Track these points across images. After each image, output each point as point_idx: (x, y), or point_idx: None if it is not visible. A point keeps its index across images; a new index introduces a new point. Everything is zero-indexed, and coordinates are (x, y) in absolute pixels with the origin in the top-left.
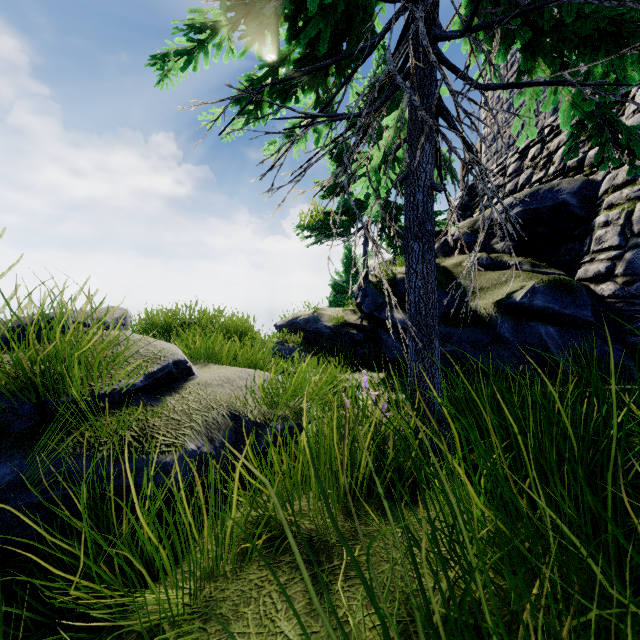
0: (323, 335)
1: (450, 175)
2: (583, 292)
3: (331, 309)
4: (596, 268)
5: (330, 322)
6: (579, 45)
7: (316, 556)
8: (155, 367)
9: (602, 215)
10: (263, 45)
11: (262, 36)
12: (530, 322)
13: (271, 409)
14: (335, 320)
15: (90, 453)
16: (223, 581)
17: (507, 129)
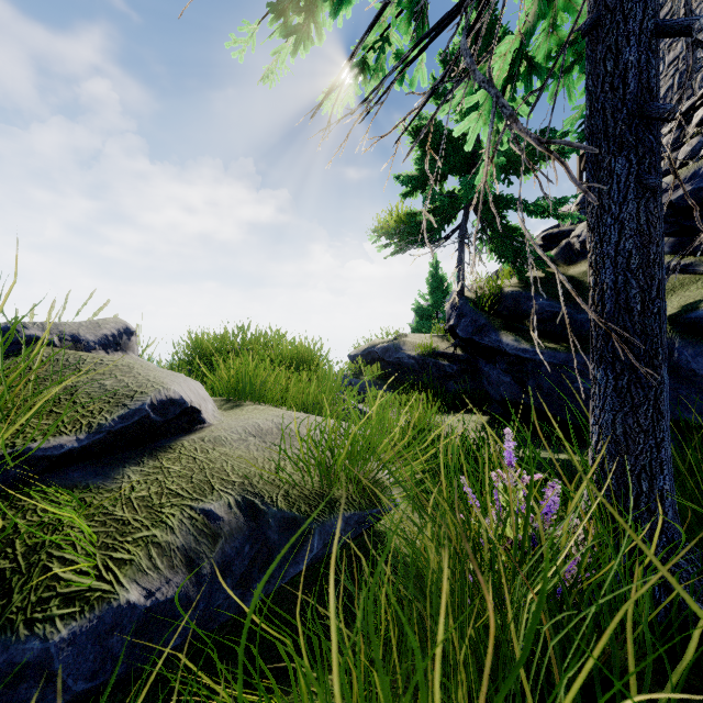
0: (405, 367)
1: None
2: None
3: (415, 335)
4: None
5: (414, 351)
6: None
7: None
8: (114, 412)
9: None
10: None
11: None
12: None
13: (324, 485)
14: (420, 348)
15: None
16: None
17: None
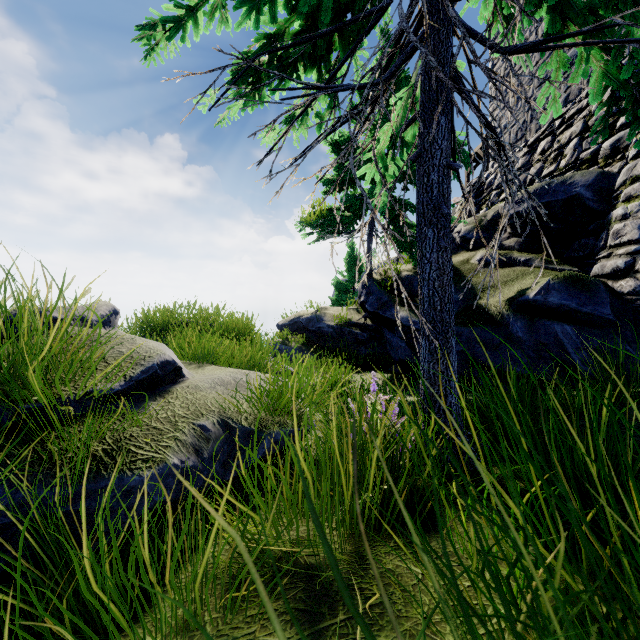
0: (326, 335)
1: (463, 160)
2: (601, 289)
3: (334, 308)
4: (614, 263)
5: (333, 321)
6: (617, 2)
7: (316, 605)
8: (137, 369)
9: (620, 208)
10: (259, 13)
11: (258, 3)
12: (545, 320)
13: (268, 415)
14: (338, 319)
15: (51, 471)
16: (200, 638)
17: (532, 102)
